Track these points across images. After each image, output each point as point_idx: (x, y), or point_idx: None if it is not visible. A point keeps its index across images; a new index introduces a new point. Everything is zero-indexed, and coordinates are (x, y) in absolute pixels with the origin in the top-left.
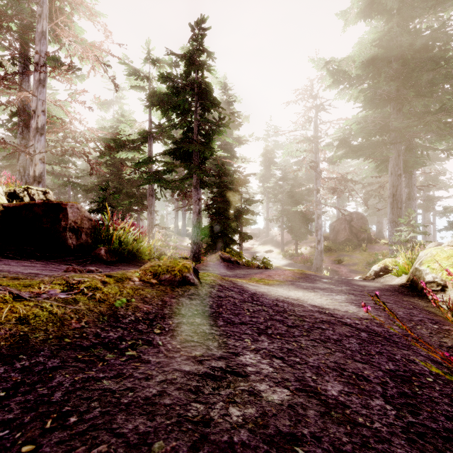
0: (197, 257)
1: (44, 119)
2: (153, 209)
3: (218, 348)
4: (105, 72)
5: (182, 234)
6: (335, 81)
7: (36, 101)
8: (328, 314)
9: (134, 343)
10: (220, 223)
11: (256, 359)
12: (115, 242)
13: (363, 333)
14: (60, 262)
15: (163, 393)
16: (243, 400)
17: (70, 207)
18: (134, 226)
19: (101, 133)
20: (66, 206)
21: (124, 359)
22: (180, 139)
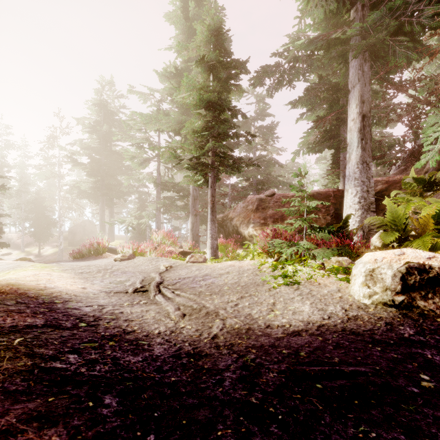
0: None
1: None
2: None
3: None
4: None
5: None
6: (72, 161)
7: None
8: None
9: None
10: None
11: None
12: None
13: None
14: None
15: None
16: None
17: None
18: None
19: None
20: None
21: None
22: None
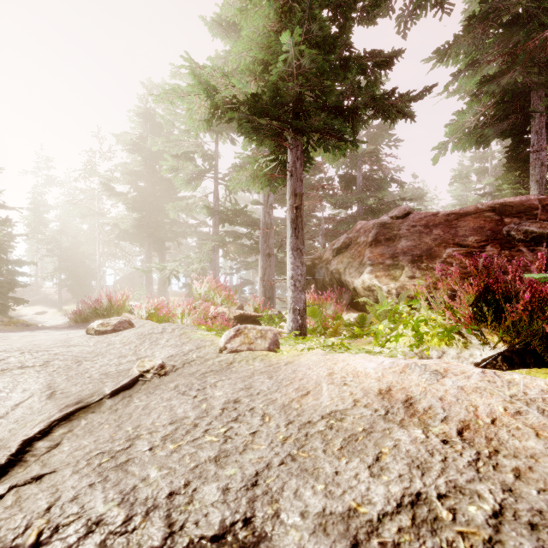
0: None
1: None
2: None
3: None
4: None
5: None
6: (107, 189)
7: None
8: None
9: None
10: None
11: None
12: None
13: None
14: None
15: None
16: None
17: None
18: None
19: None
20: None
21: None
22: None
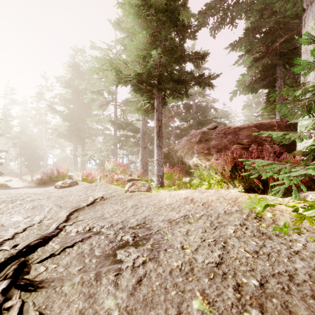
0: None
1: None
2: None
3: None
4: None
5: None
6: (51, 109)
7: None
8: None
9: None
10: None
11: None
12: None
13: None
14: None
15: None
16: None
17: None
18: None
19: None
20: None
21: None
22: None
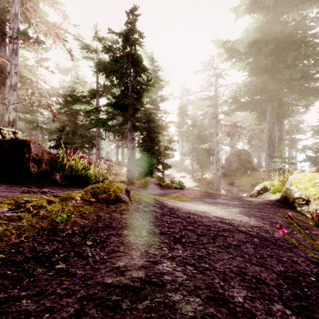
0: (131, 181)
1: (16, 79)
2: (99, 146)
3: (140, 257)
4: (63, 45)
5: (121, 165)
6: (230, 56)
7: (10, 65)
8: (228, 224)
9: (66, 256)
10: (148, 156)
11: (172, 266)
12: (68, 170)
13: (255, 239)
14: (22, 185)
15: (81, 312)
16: (159, 315)
17: (33, 143)
18: (83, 158)
19: (62, 91)
20: (30, 142)
21: (52, 273)
22: (119, 95)
